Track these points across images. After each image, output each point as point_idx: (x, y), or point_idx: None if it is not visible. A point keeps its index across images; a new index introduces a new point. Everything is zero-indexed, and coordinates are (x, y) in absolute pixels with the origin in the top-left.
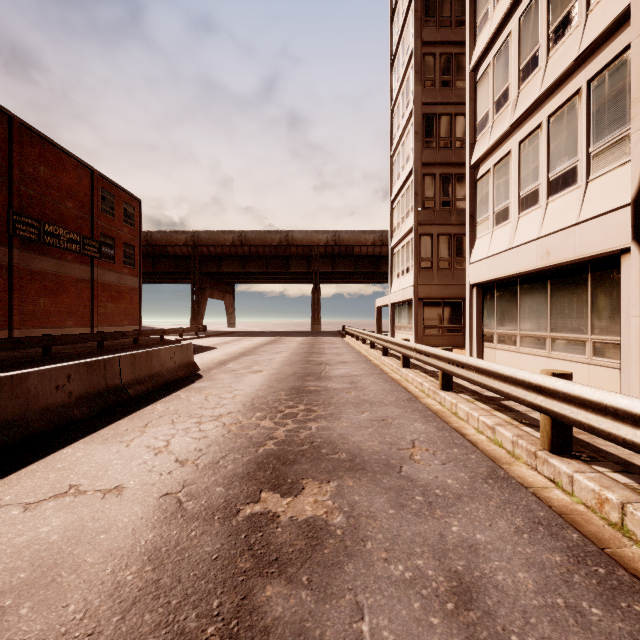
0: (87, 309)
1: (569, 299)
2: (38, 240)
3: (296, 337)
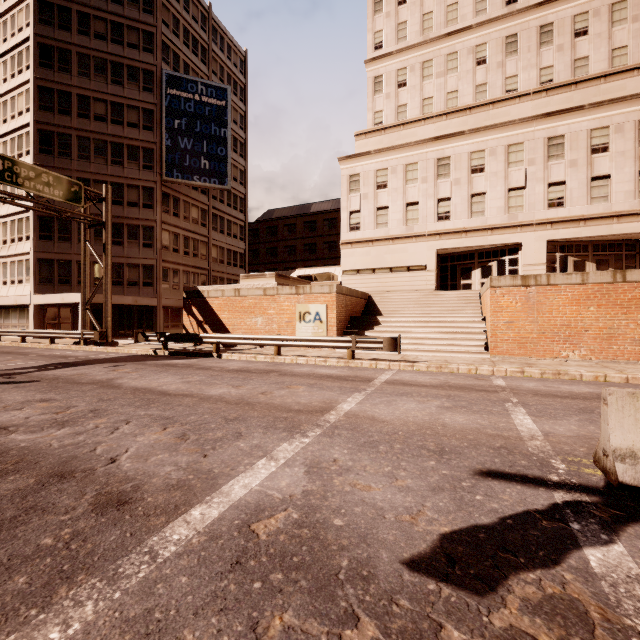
0: None
1: (23, 314)
2: None
3: None
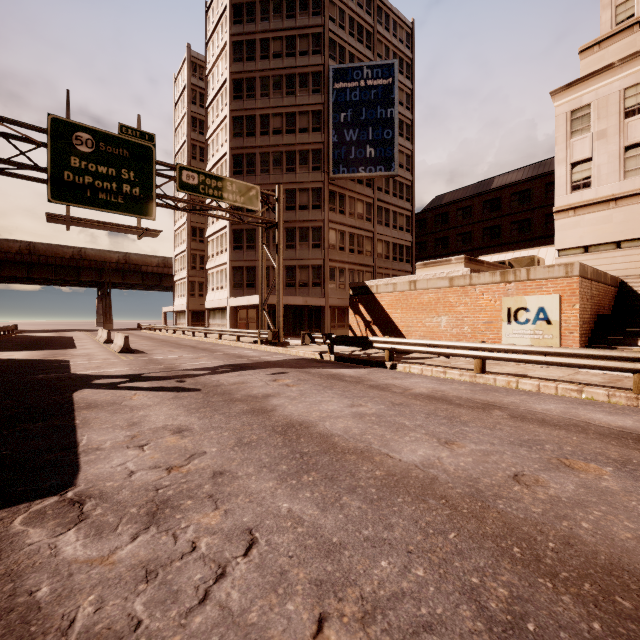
0: None
1: (223, 315)
2: None
3: None
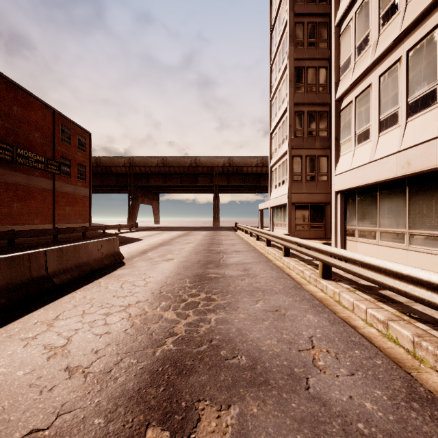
0: (50, 211)
1: (428, 201)
2: (12, 160)
3: (202, 231)
